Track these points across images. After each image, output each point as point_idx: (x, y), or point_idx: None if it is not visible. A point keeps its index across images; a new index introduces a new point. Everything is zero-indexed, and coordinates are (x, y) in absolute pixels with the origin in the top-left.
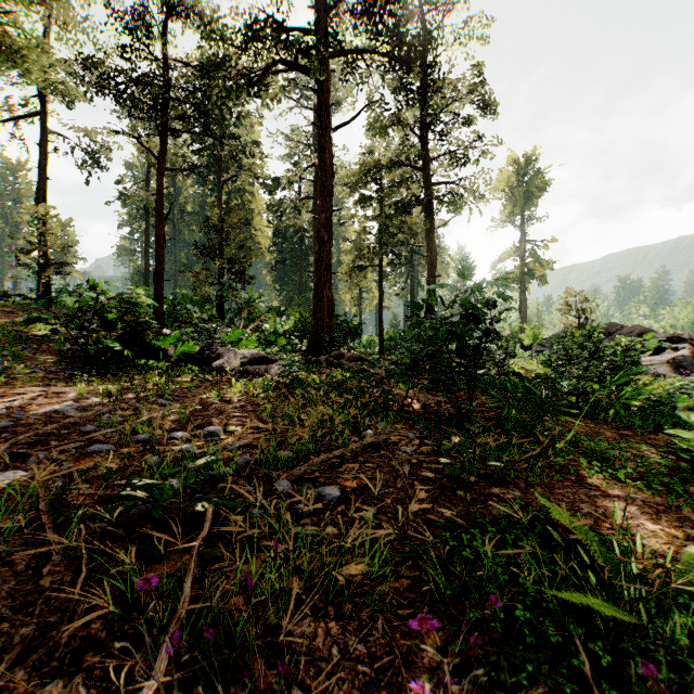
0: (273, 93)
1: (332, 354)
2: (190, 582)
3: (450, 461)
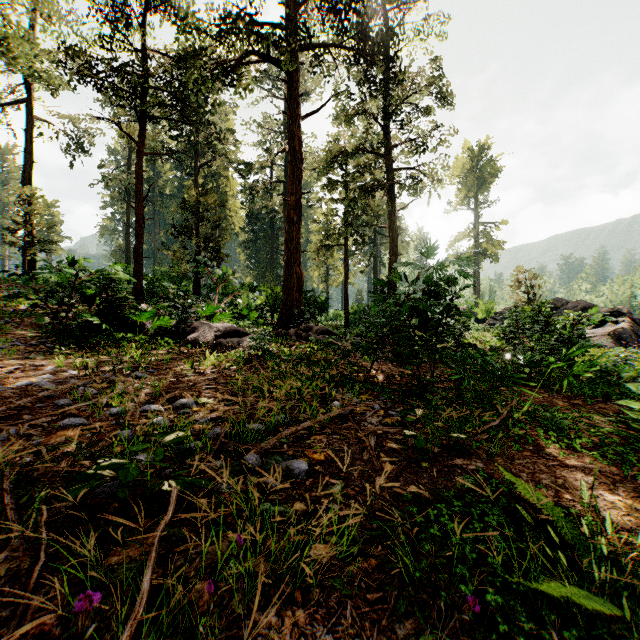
0: (246, 83)
1: (301, 327)
2: (149, 575)
3: (415, 433)
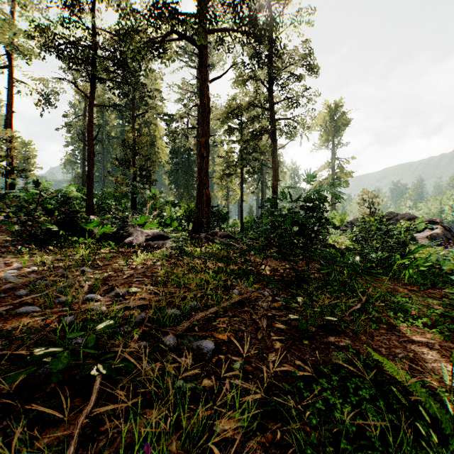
0: (169, 55)
1: (209, 232)
2: None
3: (297, 317)
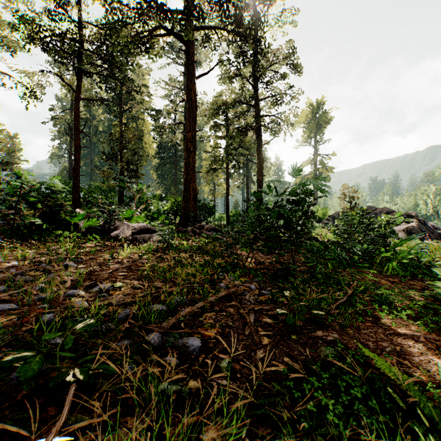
0: (156, 51)
1: (196, 226)
2: None
3: (285, 311)
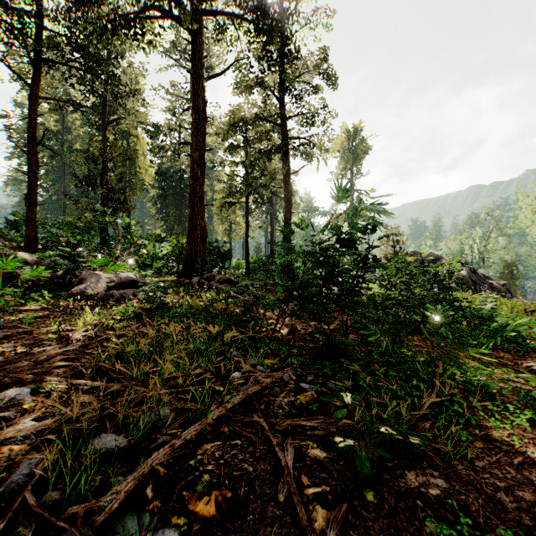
0: (150, 39)
1: (204, 276)
2: None
3: (351, 442)
